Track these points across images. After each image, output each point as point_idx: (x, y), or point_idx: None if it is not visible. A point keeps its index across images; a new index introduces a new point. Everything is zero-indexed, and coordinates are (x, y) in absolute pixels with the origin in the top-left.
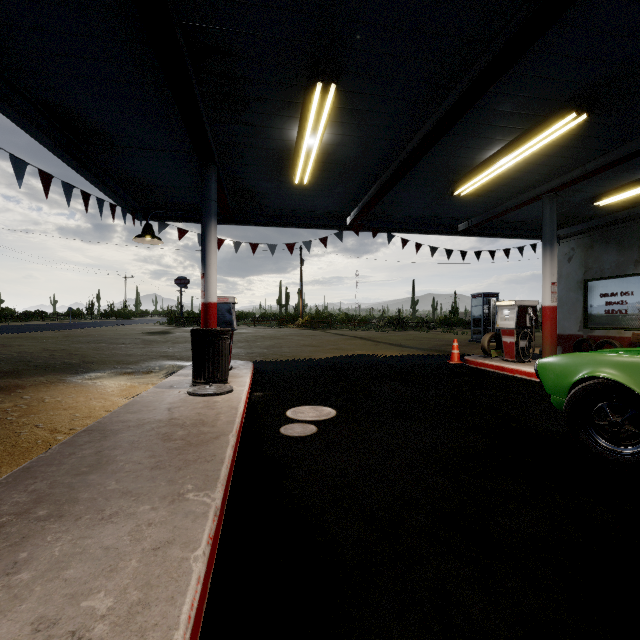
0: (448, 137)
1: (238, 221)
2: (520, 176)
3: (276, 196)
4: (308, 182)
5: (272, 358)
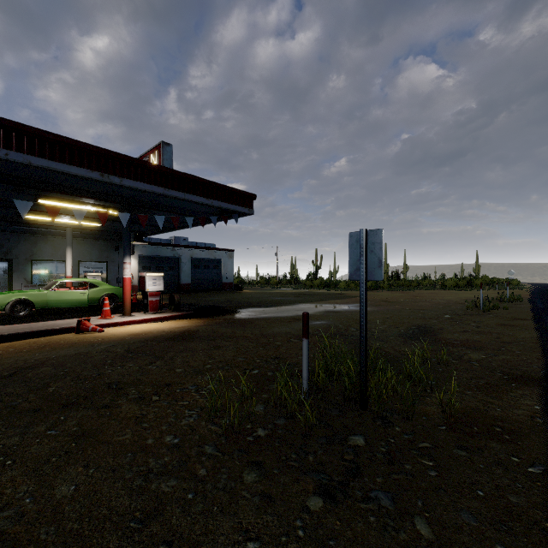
0: None
1: None
2: None
3: None
4: None
5: None
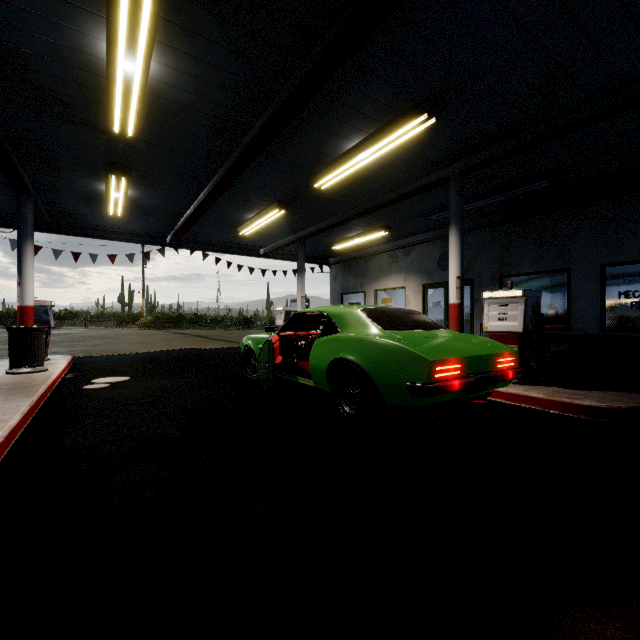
0: (218, 205)
1: (57, 231)
2: (279, 229)
3: (96, 217)
4: (124, 213)
5: (96, 354)
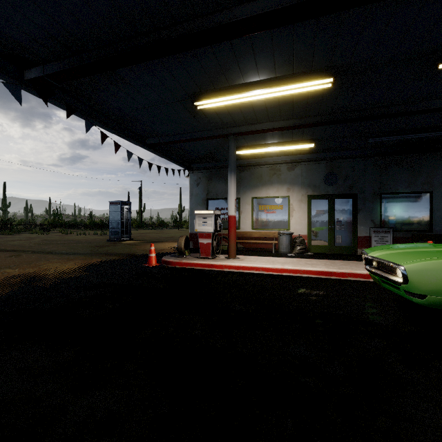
0: (264, 33)
1: None
2: (234, 113)
3: None
4: None
5: None
